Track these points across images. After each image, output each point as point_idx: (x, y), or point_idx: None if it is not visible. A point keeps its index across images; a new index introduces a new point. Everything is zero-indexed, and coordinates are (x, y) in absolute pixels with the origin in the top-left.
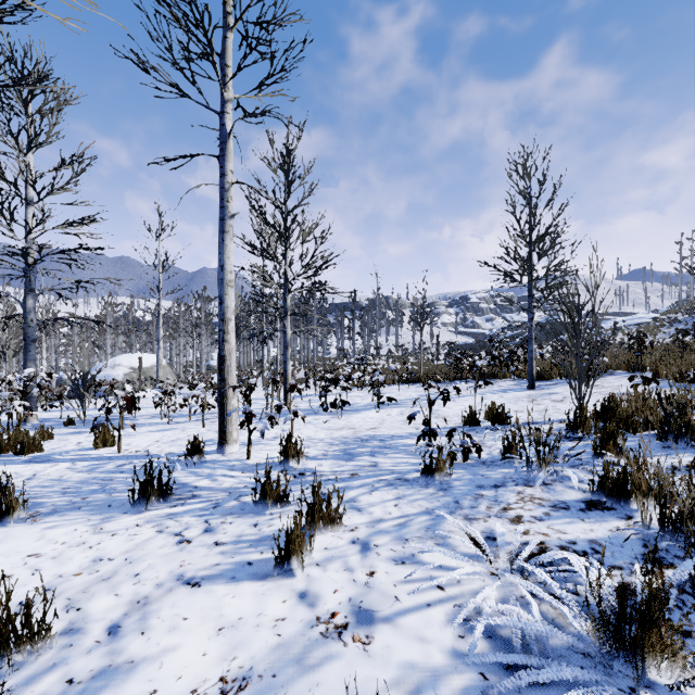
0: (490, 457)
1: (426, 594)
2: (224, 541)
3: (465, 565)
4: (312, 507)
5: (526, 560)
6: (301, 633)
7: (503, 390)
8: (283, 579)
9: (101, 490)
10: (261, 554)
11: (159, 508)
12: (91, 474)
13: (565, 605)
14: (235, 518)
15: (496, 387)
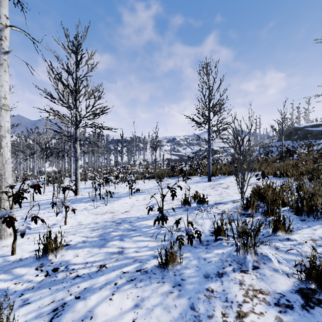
0: (206, 239)
1: None
2: None
3: None
4: None
5: None
6: None
7: (196, 182)
8: None
9: None
10: None
11: None
12: None
13: None
14: None
15: (192, 180)
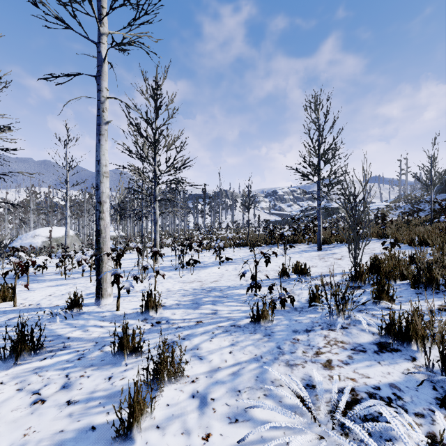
0: (300, 305)
1: None
2: (76, 399)
3: (291, 420)
4: (157, 364)
5: (343, 411)
6: None
7: (301, 251)
8: None
9: None
10: (106, 415)
11: (28, 362)
12: None
13: None
14: (93, 371)
15: (297, 249)
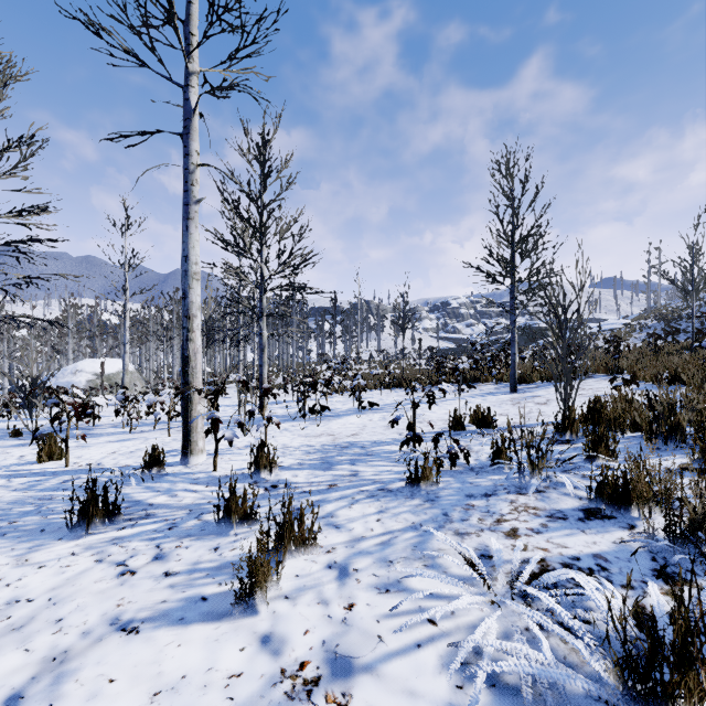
0: (478, 463)
1: (415, 631)
2: (176, 570)
3: (459, 591)
4: (281, 527)
5: (527, 582)
6: (260, 694)
7: (486, 393)
8: (244, 618)
9: (35, 511)
10: (219, 586)
11: (103, 532)
12: (28, 492)
13: (578, 639)
14: (192, 541)
15: (479, 390)
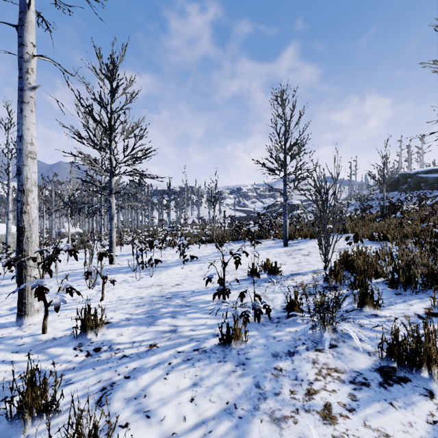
0: (277, 315)
1: None
2: None
3: None
4: None
5: None
6: None
7: (268, 247)
8: None
9: None
10: None
11: None
12: None
13: None
14: None
15: (263, 245)
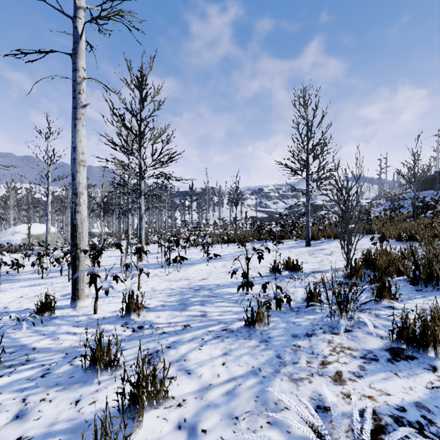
0: (297, 305)
1: None
2: (30, 434)
3: None
4: (135, 386)
5: None
6: None
7: (290, 247)
8: None
9: None
10: None
11: None
12: None
13: None
14: (58, 392)
15: (285, 245)
